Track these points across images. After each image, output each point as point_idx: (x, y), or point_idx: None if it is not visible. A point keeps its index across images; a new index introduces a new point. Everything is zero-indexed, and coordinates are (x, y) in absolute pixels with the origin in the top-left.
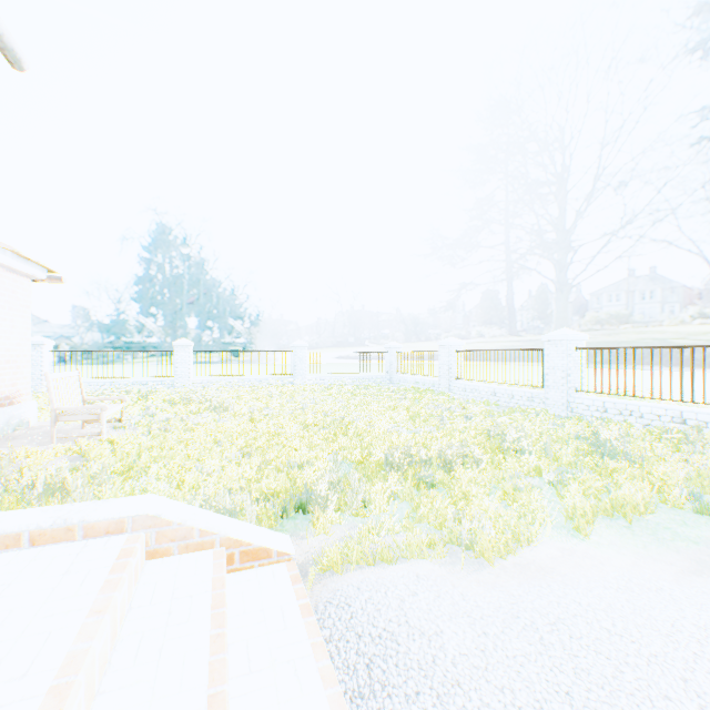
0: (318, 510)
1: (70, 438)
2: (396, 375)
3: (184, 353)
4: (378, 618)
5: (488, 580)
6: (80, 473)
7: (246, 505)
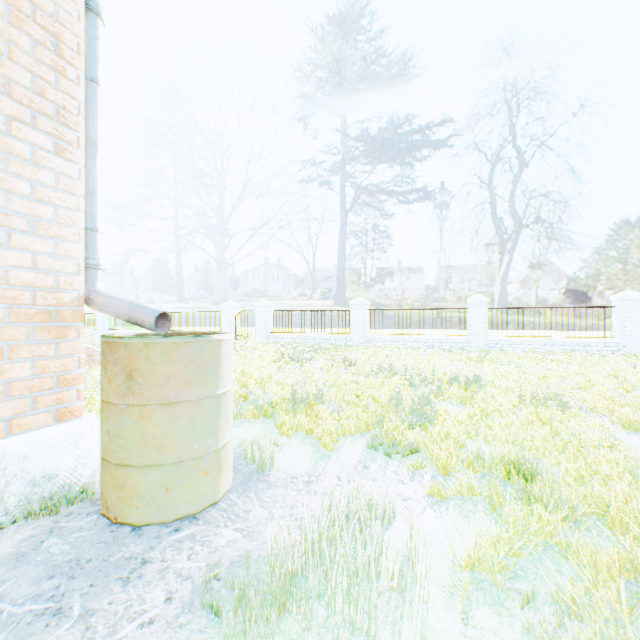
0: None
1: None
2: None
3: None
4: None
5: None
6: None
7: None
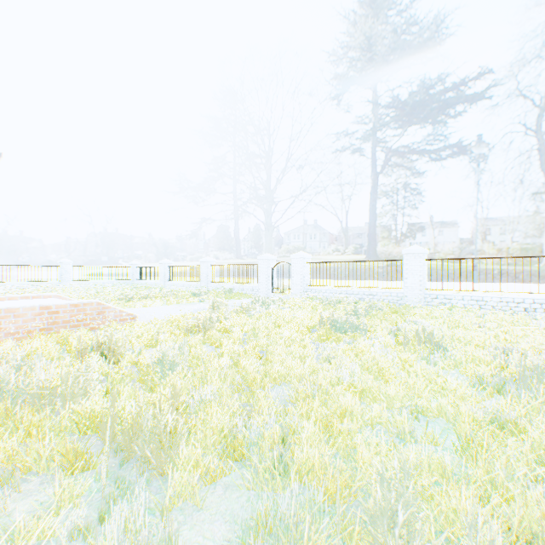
0: None
1: None
2: (137, 281)
3: None
4: None
5: None
6: None
7: None
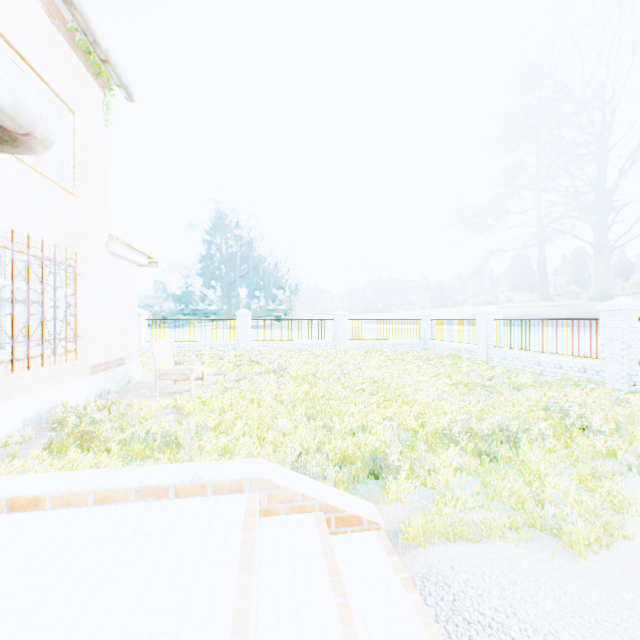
0: (391, 479)
1: (167, 393)
2: (430, 341)
3: (244, 321)
4: (482, 605)
5: (586, 575)
6: (183, 426)
7: (329, 470)
